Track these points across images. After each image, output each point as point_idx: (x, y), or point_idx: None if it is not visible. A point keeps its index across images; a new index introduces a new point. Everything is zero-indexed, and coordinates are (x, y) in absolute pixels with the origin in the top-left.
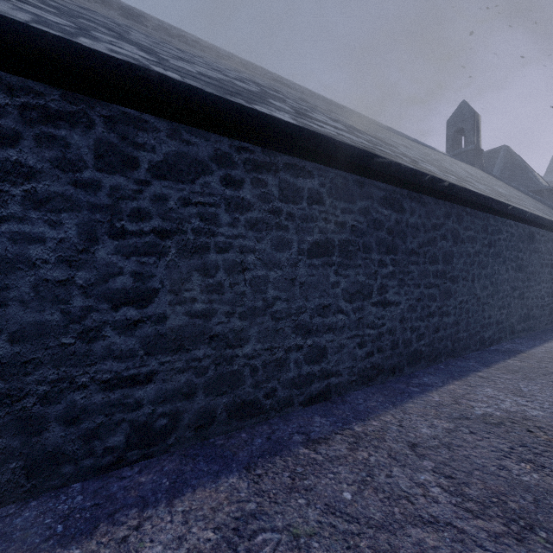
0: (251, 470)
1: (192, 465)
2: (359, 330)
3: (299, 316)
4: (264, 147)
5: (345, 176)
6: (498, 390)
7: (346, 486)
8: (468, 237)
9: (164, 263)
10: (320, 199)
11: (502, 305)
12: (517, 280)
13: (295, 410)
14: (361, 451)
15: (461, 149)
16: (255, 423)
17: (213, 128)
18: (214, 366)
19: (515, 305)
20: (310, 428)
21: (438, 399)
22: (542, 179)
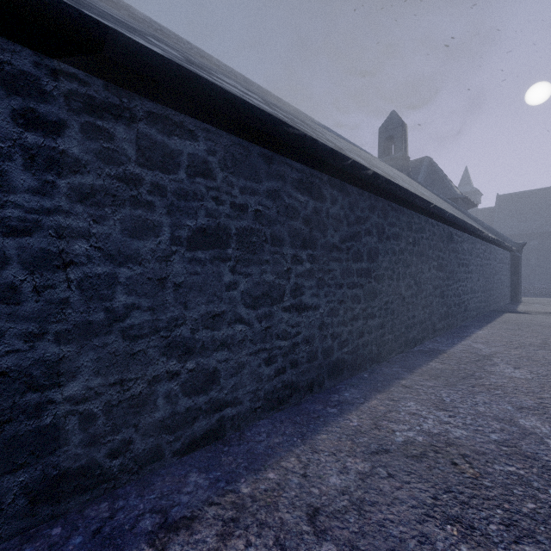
0: None
1: None
2: (267, 342)
3: (173, 331)
4: (110, 80)
5: (246, 146)
6: (420, 403)
7: None
8: (394, 233)
9: None
10: (209, 170)
11: (425, 304)
12: (438, 279)
13: (167, 464)
14: (237, 538)
15: (392, 156)
16: (90, 500)
17: None
18: None
19: (436, 303)
20: (176, 497)
21: (356, 423)
22: (457, 188)
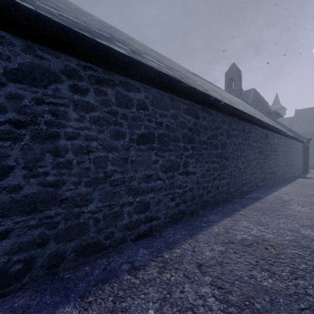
0: (84, 298)
1: (39, 299)
2: (171, 190)
3: (130, 183)
4: (105, 68)
5: (162, 93)
6: (249, 222)
7: (152, 304)
8: (235, 134)
9: (19, 146)
10: (146, 106)
11: (252, 172)
12: (259, 159)
13: (128, 245)
14: (166, 273)
15: (232, 89)
16: (97, 258)
17: (63, 49)
18: (64, 221)
19: (258, 172)
20: (135, 258)
21: (217, 230)
22: (271, 106)
